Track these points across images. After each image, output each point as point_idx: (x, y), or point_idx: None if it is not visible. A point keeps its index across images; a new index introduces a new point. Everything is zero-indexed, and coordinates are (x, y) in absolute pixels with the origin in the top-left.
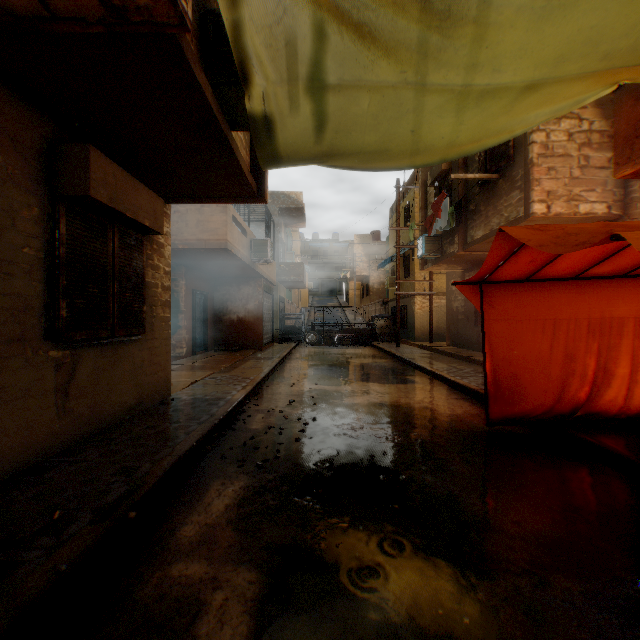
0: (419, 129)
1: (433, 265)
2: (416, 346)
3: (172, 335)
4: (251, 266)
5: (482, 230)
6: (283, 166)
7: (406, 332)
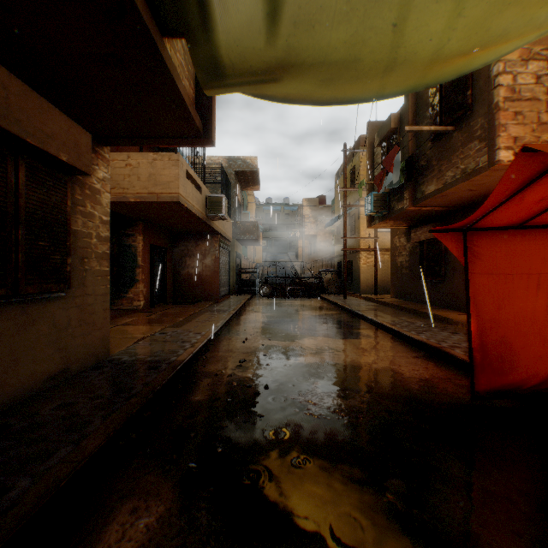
0: (404, 22)
1: (380, 222)
2: (362, 298)
3: (130, 288)
4: (206, 222)
5: (434, 184)
6: (228, 85)
7: (351, 285)
